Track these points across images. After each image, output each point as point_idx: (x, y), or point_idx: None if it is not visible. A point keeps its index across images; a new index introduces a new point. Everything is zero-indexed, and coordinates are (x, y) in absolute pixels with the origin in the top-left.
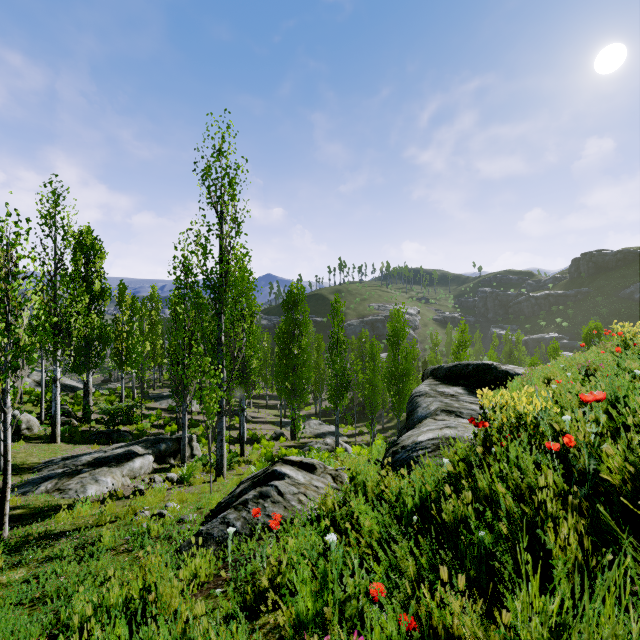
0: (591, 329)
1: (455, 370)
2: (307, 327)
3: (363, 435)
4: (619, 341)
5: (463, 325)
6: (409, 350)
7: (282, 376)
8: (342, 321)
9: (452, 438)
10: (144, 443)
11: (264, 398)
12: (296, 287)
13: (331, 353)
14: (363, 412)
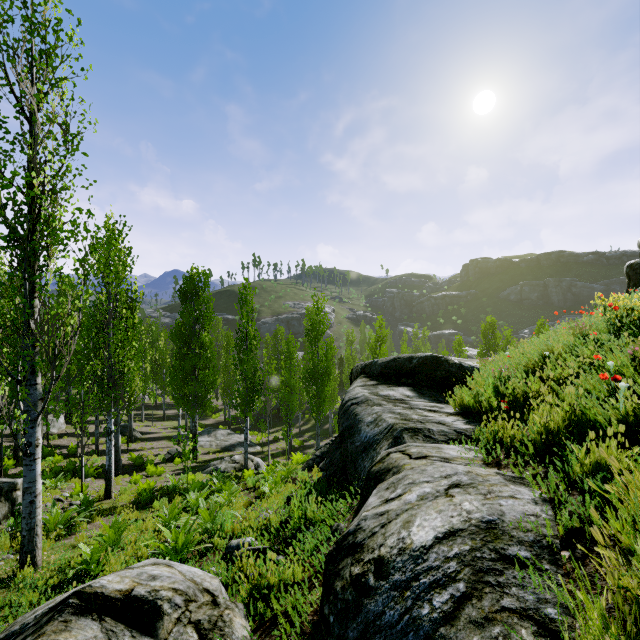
0: (488, 324)
1: (394, 365)
2: (211, 321)
3: (278, 442)
4: (605, 320)
5: (380, 320)
6: (329, 346)
7: (178, 382)
8: (252, 311)
9: (489, 525)
10: None
11: (162, 408)
12: (197, 273)
13: (239, 351)
14: (278, 415)
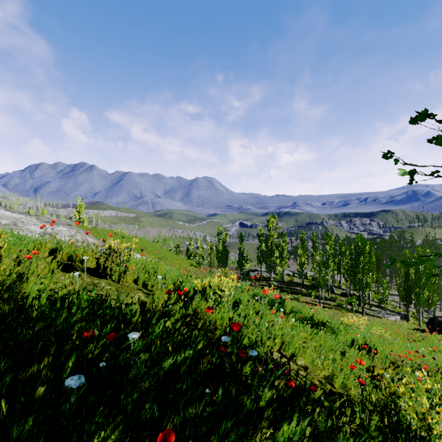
0: None
1: None
2: None
3: None
4: None
5: None
6: None
7: None
8: None
9: None
10: (395, 313)
11: None
12: None
13: None
14: None
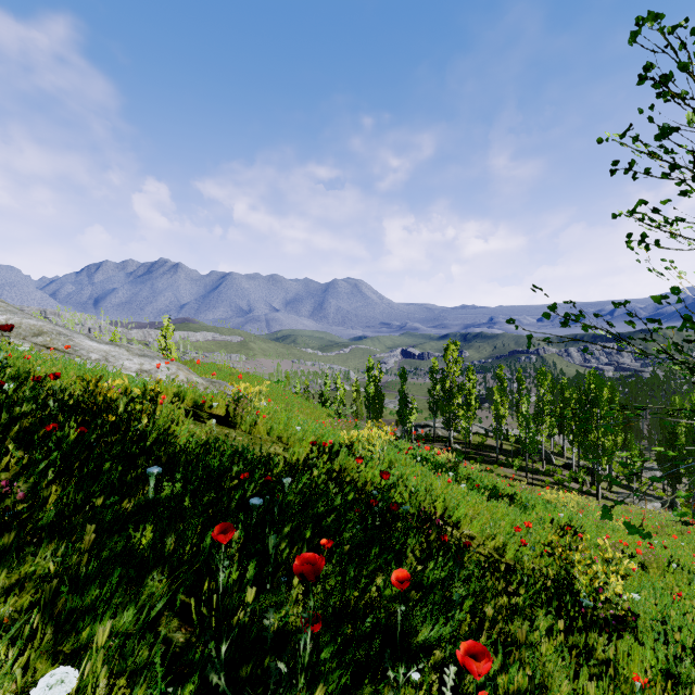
0: None
1: None
2: None
3: None
4: None
5: None
6: None
7: None
8: None
9: None
10: (653, 497)
11: None
12: None
13: None
14: None
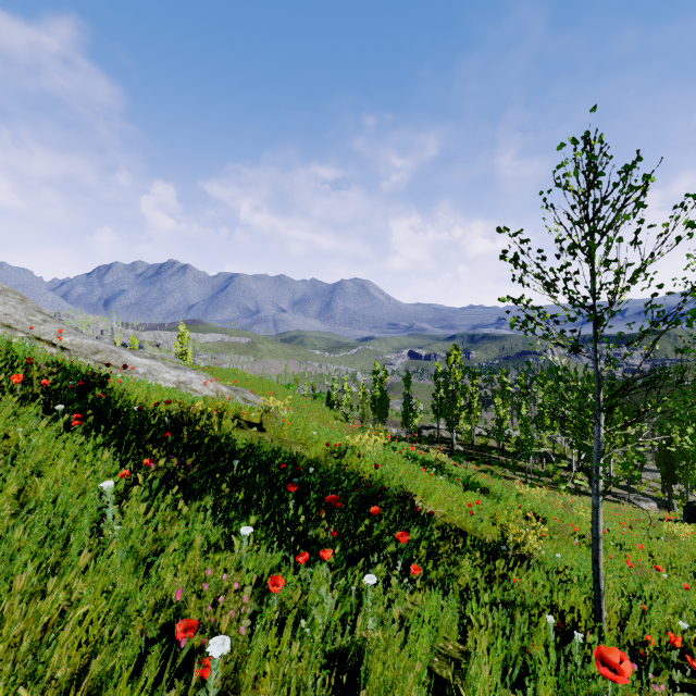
0: None
1: None
2: None
3: None
4: None
5: None
6: None
7: None
8: None
9: None
10: (650, 498)
11: None
12: None
13: None
14: None
